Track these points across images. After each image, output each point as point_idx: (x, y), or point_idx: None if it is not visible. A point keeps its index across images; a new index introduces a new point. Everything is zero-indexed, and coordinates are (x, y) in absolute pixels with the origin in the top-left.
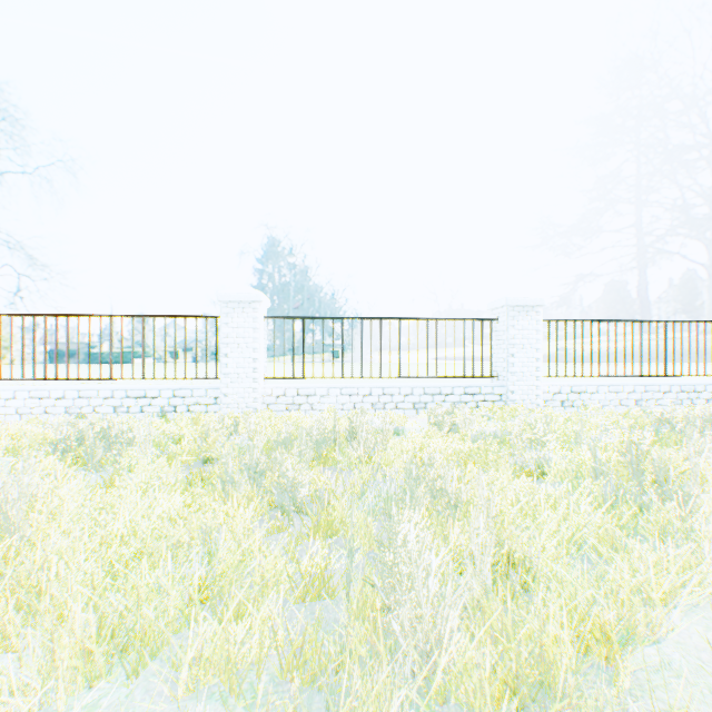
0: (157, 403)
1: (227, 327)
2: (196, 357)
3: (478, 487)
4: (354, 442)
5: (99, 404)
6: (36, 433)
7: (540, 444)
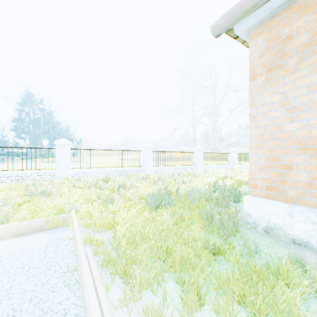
0: (30, 178)
1: (58, 152)
2: (44, 162)
3: (134, 182)
4: (109, 180)
5: (5, 179)
6: (5, 186)
7: (147, 179)
